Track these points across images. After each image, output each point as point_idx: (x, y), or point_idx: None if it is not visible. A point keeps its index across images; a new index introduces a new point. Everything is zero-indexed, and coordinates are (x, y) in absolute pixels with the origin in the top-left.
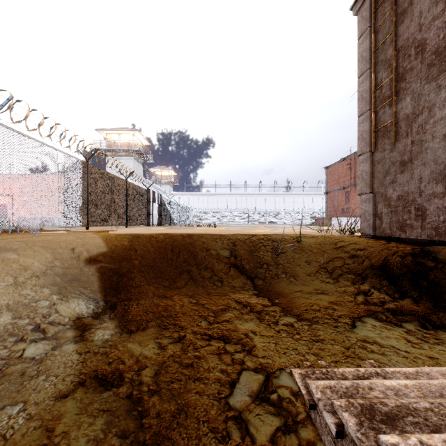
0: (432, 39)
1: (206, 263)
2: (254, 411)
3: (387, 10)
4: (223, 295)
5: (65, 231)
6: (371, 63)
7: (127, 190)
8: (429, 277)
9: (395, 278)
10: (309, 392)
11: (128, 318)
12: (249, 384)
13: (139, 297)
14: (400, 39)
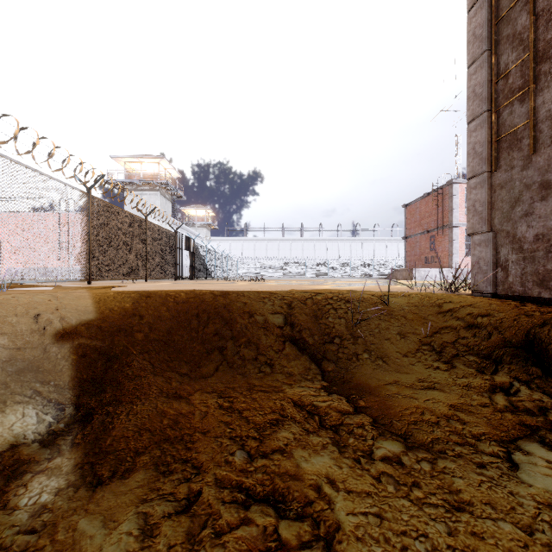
0: None
1: (248, 335)
2: None
3: None
4: (274, 392)
5: (54, 286)
6: (490, 42)
7: (147, 232)
8: None
9: None
10: None
11: (104, 444)
12: None
13: (135, 399)
14: None
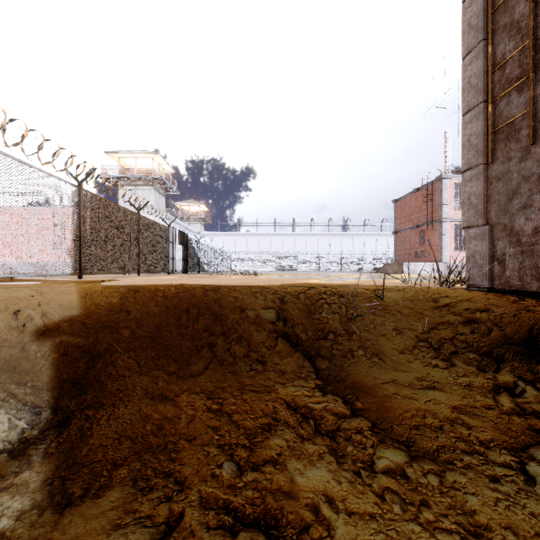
0: None
1: (239, 331)
2: None
3: None
4: (265, 392)
5: (44, 280)
6: (486, 32)
7: (140, 227)
8: None
9: None
10: None
11: (79, 455)
12: None
13: (117, 401)
14: None
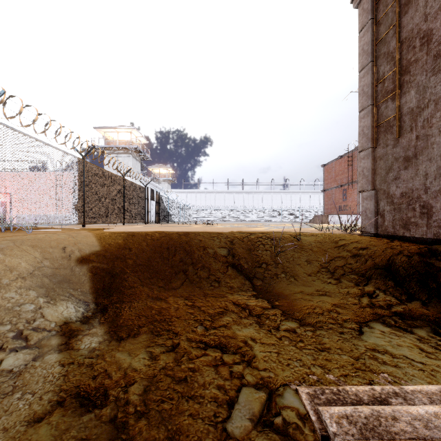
0: (439, 29)
1: (203, 262)
2: (255, 440)
3: (389, 1)
4: (220, 297)
5: (61, 228)
6: (373, 56)
7: (125, 188)
8: (439, 278)
9: (401, 279)
10: (319, 419)
11: (119, 322)
12: (250, 404)
13: (132, 300)
14: (404, 30)
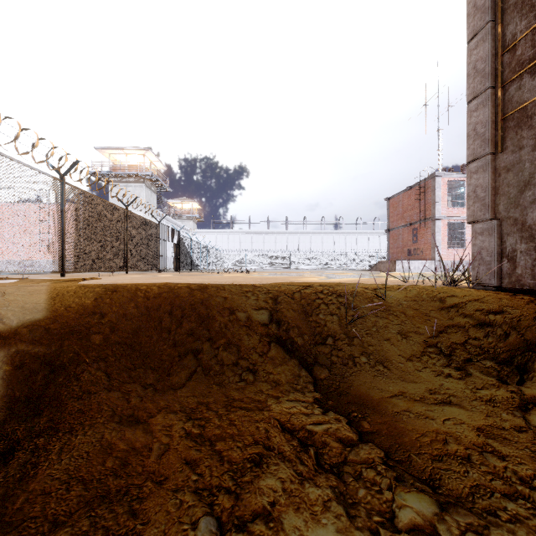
0: None
1: (228, 336)
2: None
3: None
4: (256, 409)
5: (21, 279)
6: (493, 13)
7: (128, 223)
8: None
9: None
10: None
11: (10, 509)
12: None
13: (76, 426)
14: None
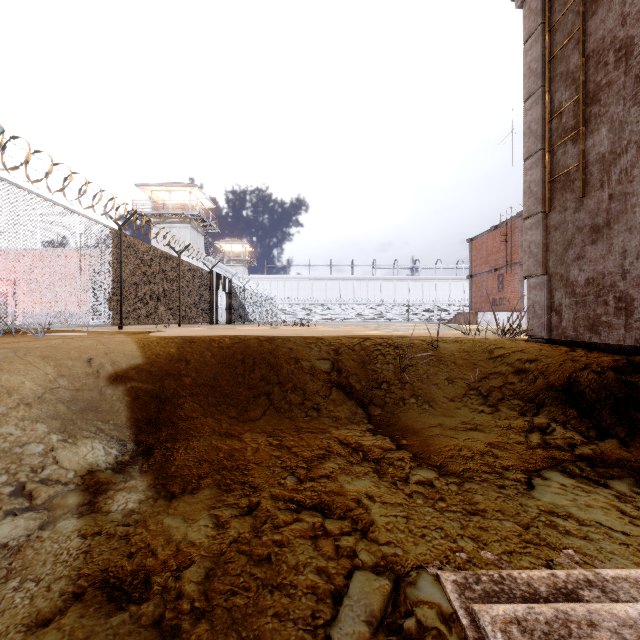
0: None
1: (295, 381)
2: None
3: None
4: (320, 432)
5: (86, 331)
6: (545, 78)
7: (180, 272)
8: None
9: (589, 406)
10: (474, 623)
11: (170, 471)
12: (366, 598)
13: (190, 437)
14: (590, 39)
